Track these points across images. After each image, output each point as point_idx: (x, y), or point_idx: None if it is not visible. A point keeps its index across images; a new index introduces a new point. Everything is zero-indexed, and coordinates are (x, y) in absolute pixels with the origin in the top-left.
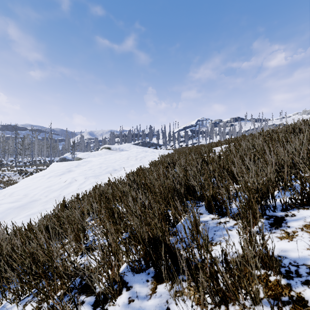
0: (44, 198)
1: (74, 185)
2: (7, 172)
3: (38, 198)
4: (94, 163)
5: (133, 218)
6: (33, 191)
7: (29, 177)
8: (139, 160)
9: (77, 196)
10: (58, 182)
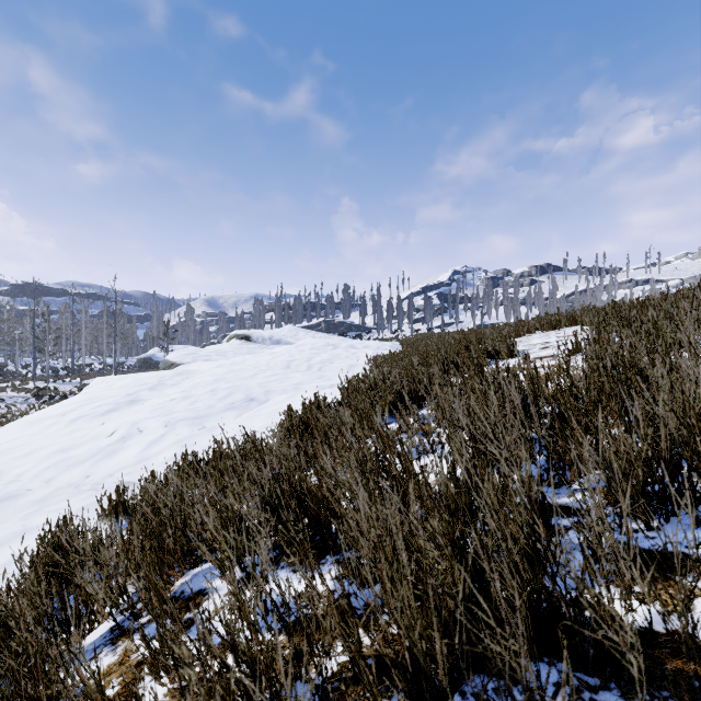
0: (39, 489)
1: (132, 446)
2: (10, 393)
3: (25, 487)
4: (200, 380)
5: None
6: (19, 463)
7: (26, 417)
8: (316, 370)
9: (118, 497)
10: (93, 436)
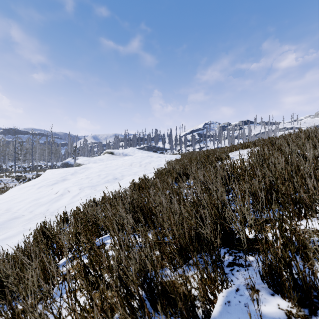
0: (28, 215)
1: (66, 197)
2: (5, 178)
3: (22, 214)
4: (93, 171)
5: (121, 300)
6: (18, 205)
7: (18, 186)
8: (143, 166)
9: (63, 215)
10: (48, 194)
